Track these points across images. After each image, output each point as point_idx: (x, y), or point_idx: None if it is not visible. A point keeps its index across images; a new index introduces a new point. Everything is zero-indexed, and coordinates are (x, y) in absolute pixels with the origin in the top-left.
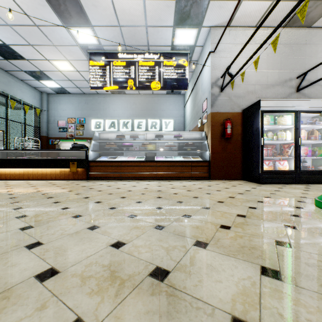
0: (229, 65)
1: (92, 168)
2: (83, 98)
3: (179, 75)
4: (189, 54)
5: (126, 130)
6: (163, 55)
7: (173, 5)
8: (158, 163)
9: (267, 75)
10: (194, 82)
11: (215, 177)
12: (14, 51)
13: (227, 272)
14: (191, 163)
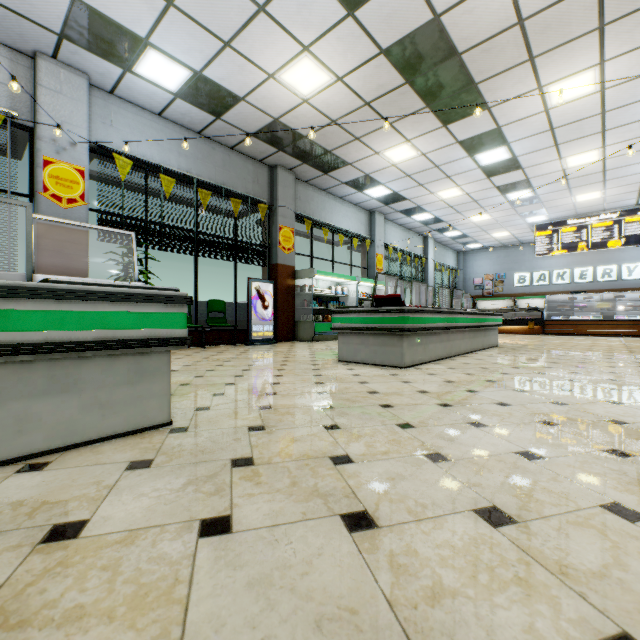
0: None
1: (546, 326)
2: (502, 252)
3: None
4: None
5: (561, 282)
6: (624, 212)
7: (636, 192)
8: (618, 322)
9: None
10: None
11: None
12: (466, 235)
13: None
14: None
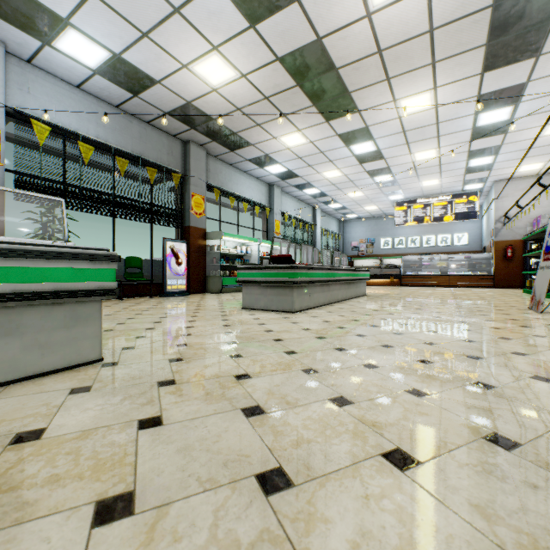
0: (505, 213)
1: (403, 279)
2: (372, 221)
3: (469, 209)
4: (479, 191)
5: (414, 246)
6: (454, 195)
7: (461, 182)
8: (450, 277)
9: (549, 209)
10: (487, 205)
11: (497, 286)
12: (345, 207)
13: (465, 293)
14: (477, 276)
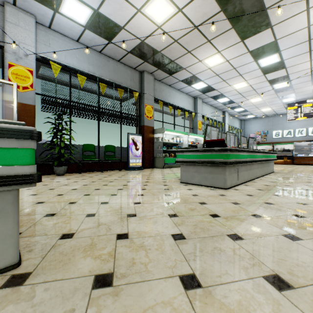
0: None
1: (295, 159)
2: (266, 119)
3: None
4: None
5: (300, 135)
6: None
7: None
8: None
9: None
10: None
11: None
12: (246, 110)
13: None
14: None
